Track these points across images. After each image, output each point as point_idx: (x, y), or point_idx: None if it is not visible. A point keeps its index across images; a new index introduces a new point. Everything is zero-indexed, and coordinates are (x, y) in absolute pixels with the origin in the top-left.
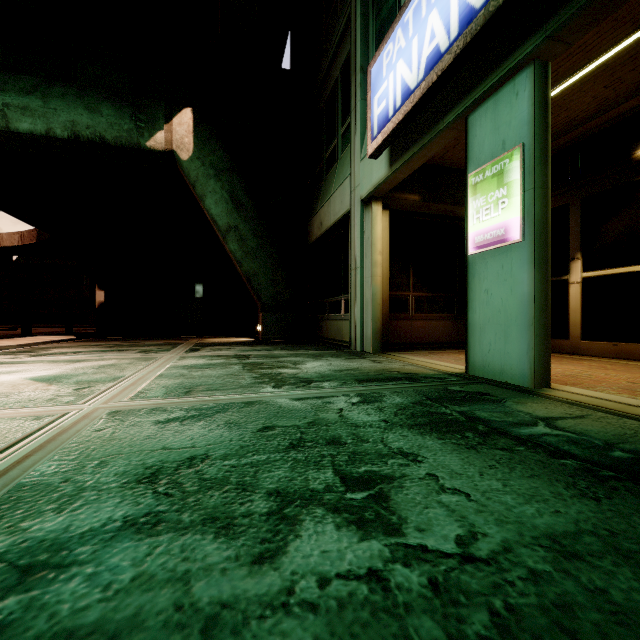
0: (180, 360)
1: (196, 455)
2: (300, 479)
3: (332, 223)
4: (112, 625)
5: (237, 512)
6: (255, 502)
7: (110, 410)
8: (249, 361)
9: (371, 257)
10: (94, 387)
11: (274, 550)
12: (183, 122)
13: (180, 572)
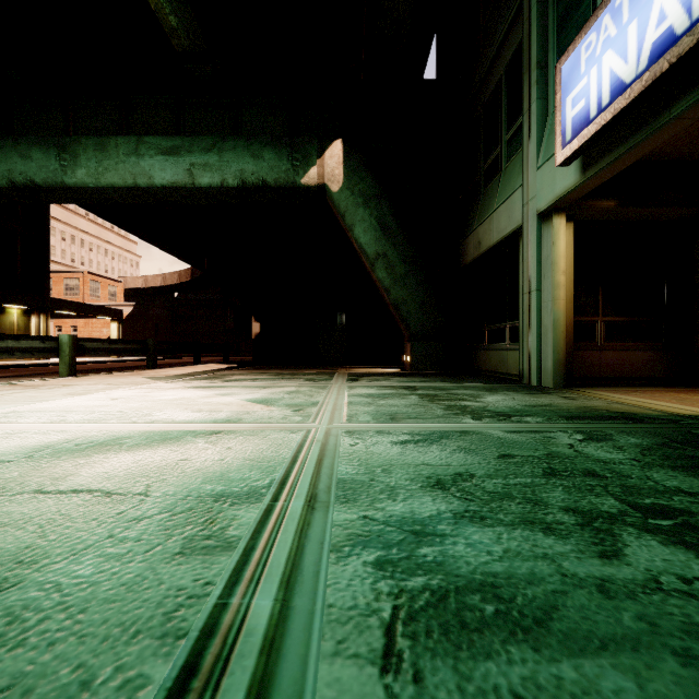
0: (351, 389)
1: (460, 472)
2: (584, 502)
3: (495, 242)
4: (519, 576)
5: (546, 520)
6: (556, 514)
7: (342, 430)
8: (420, 392)
9: (552, 278)
10: (305, 410)
11: (612, 551)
12: (334, 154)
13: (539, 553)
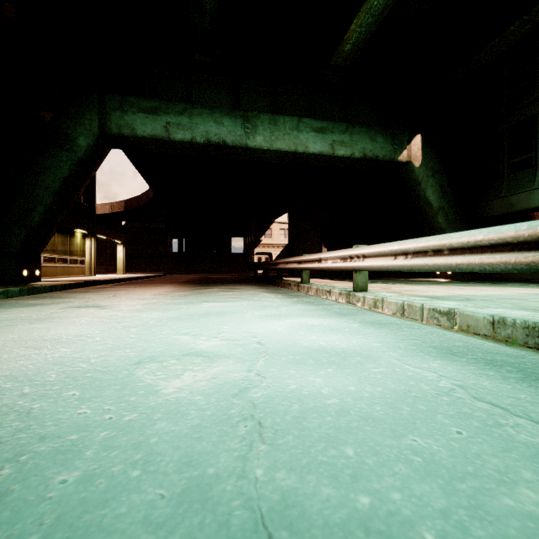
0: None
1: None
2: None
3: (537, 206)
4: None
5: None
6: None
7: None
8: None
9: None
10: None
11: None
12: (416, 143)
13: None
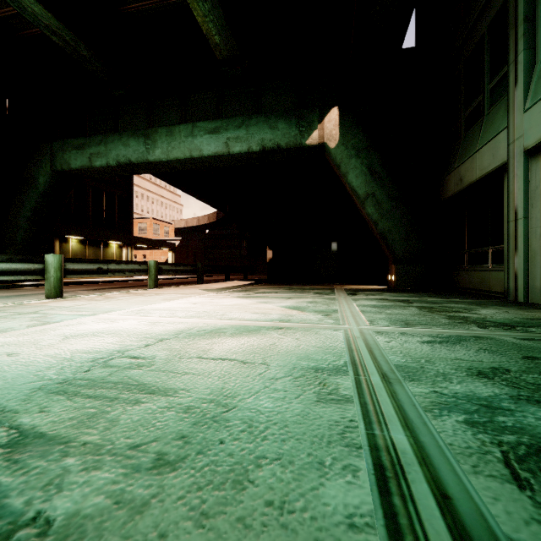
0: (356, 301)
1: (494, 367)
2: None
3: (478, 178)
4: None
5: None
6: None
7: (371, 330)
8: (416, 305)
9: (540, 207)
10: (331, 315)
11: None
12: (331, 119)
13: None
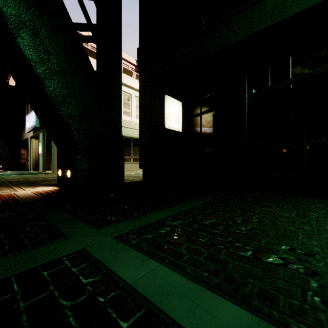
0: None
1: None
2: None
3: (26, 138)
4: None
5: None
6: None
7: None
8: None
9: (32, 150)
10: None
11: None
12: None
13: None
